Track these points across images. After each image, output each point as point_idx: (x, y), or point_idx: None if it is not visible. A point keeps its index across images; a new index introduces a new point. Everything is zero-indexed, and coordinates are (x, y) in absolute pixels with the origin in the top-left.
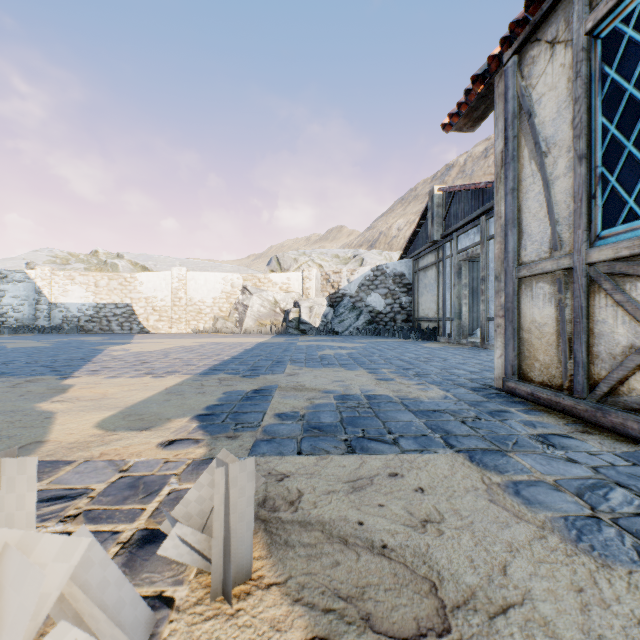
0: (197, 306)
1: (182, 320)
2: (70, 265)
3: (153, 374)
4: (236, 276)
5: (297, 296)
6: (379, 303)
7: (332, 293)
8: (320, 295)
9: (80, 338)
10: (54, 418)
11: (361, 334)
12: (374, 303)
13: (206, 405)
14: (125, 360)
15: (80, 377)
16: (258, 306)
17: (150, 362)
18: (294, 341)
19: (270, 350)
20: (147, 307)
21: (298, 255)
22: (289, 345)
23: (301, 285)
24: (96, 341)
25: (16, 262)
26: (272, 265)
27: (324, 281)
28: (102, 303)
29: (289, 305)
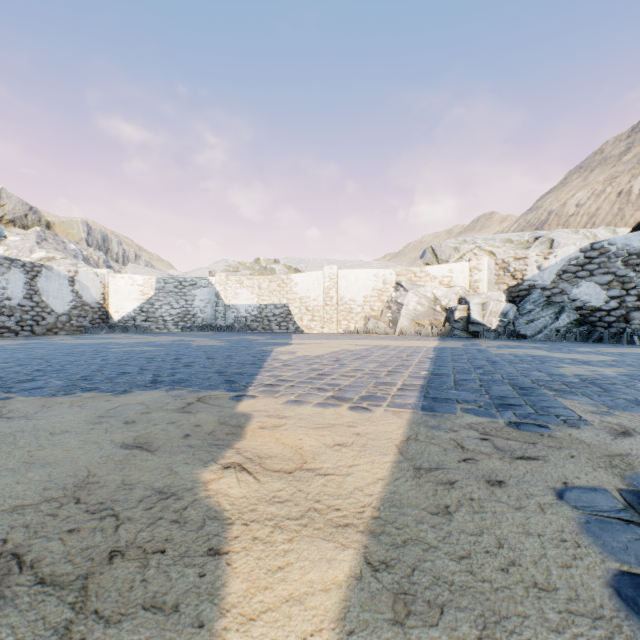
0: (347, 305)
1: (333, 320)
2: (239, 272)
3: (347, 401)
4: (388, 271)
5: (462, 291)
6: (595, 296)
7: (512, 285)
8: (493, 289)
9: (248, 337)
10: (224, 558)
11: (566, 339)
12: (585, 296)
13: (598, 577)
14: (297, 368)
15: (256, 398)
16: (414, 304)
17: (328, 374)
18: (479, 347)
19: (469, 361)
20: (301, 307)
21: (458, 243)
22: (483, 353)
23: (466, 278)
24: (261, 340)
25: (202, 271)
26: (426, 257)
27: (500, 271)
28: (264, 304)
29: (452, 302)
